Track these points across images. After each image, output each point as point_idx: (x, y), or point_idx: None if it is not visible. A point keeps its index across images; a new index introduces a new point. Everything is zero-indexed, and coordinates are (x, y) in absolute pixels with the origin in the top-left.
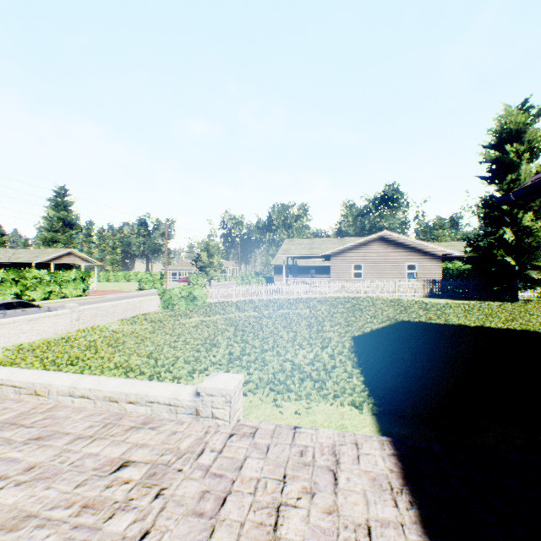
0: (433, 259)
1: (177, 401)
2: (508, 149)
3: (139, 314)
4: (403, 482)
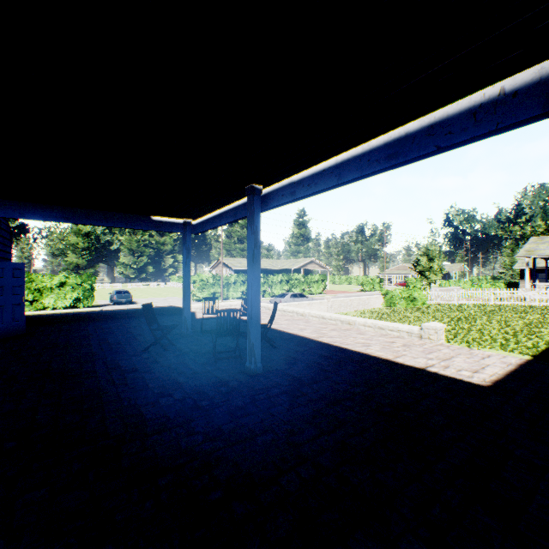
0: None
1: (411, 331)
2: None
3: (366, 308)
4: (518, 365)
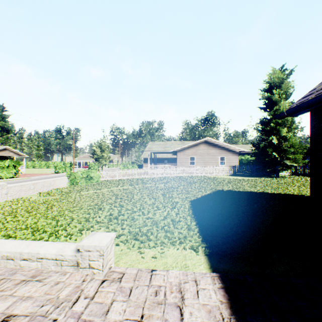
0: (234, 154)
1: (62, 256)
2: (274, 92)
3: (53, 188)
4: (231, 311)
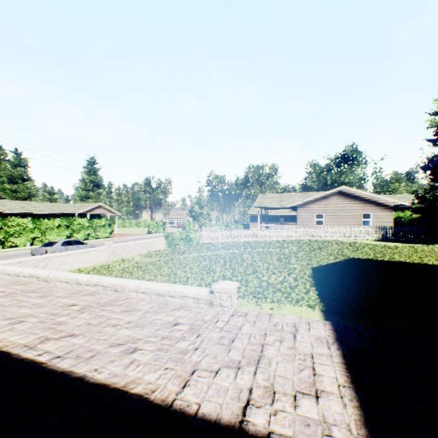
0: (386, 210)
1: (199, 296)
2: None
3: (151, 250)
4: (335, 340)
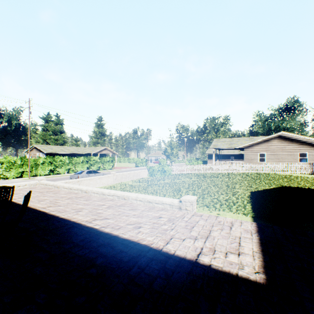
0: None
1: (173, 203)
2: None
3: (139, 178)
4: (256, 232)
